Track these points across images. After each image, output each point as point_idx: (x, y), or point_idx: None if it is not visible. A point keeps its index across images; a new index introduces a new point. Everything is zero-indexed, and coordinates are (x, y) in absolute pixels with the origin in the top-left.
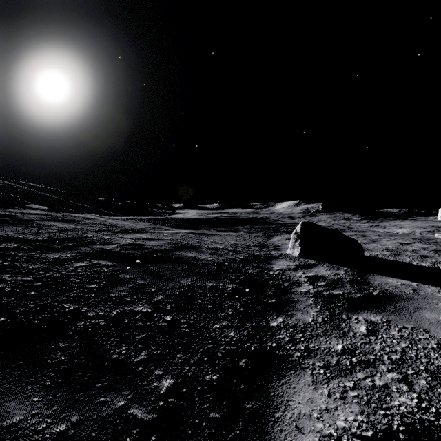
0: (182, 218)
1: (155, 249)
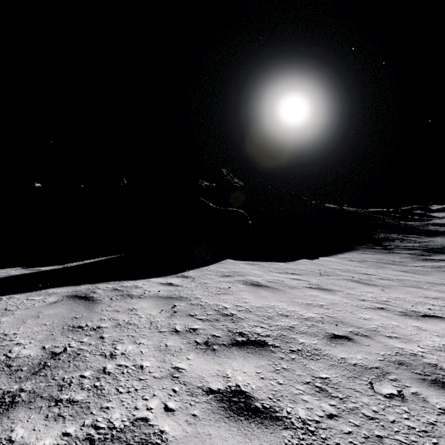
0: (437, 223)
1: (429, 229)
